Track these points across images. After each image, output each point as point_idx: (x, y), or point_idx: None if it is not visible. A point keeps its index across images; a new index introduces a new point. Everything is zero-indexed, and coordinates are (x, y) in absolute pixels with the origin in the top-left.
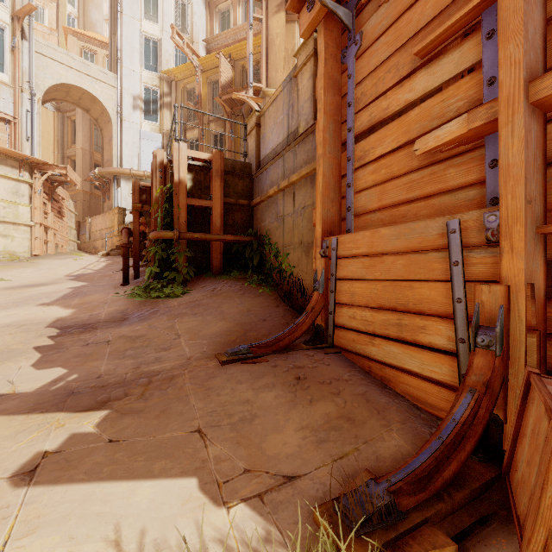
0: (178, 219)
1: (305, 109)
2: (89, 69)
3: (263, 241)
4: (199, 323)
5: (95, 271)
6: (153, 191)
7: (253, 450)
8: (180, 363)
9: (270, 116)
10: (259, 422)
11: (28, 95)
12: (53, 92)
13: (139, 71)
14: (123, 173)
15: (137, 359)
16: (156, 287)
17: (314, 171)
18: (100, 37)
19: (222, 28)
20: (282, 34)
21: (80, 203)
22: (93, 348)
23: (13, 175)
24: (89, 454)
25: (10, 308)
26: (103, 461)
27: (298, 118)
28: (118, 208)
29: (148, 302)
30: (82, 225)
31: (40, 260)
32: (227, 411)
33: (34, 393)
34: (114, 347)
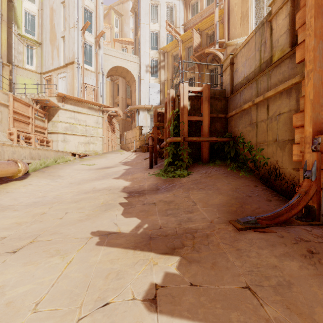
0: (183, 129)
1: (281, 41)
2: (125, 56)
3: (237, 141)
4: (205, 195)
5: (131, 160)
6: (167, 114)
7: (307, 321)
8: (207, 225)
9: (242, 55)
10: (297, 290)
11: (101, 75)
12: (110, 72)
13: (148, 51)
14: (141, 107)
15: (176, 217)
16: (170, 170)
17: (291, 86)
18: (129, 39)
19: (193, 14)
20: (239, 3)
21: (121, 125)
22: (148, 207)
23: (96, 114)
24: (182, 293)
25: (102, 179)
26: (195, 303)
27: (273, 50)
28: (139, 126)
29: (168, 179)
30: (122, 136)
31: (107, 154)
32: (262, 273)
33: (130, 234)
34: (159, 207)
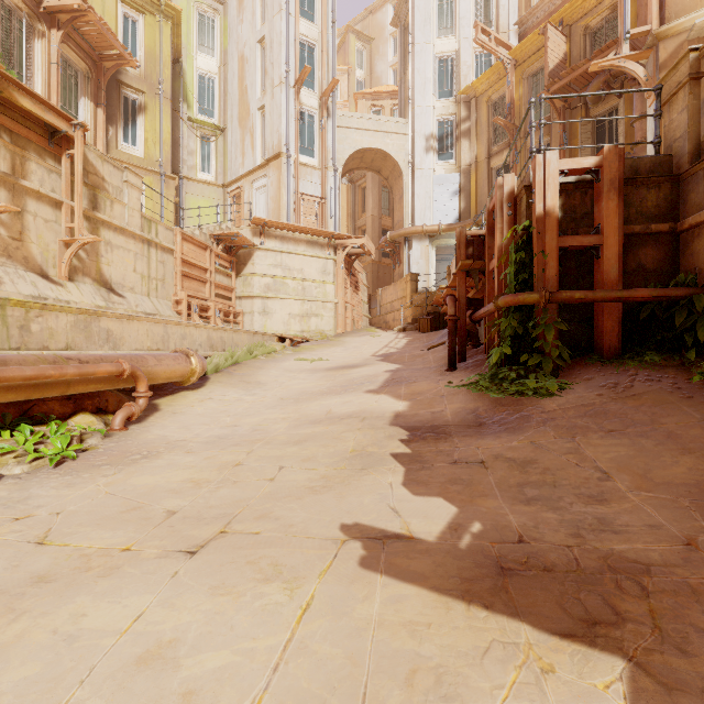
0: (543, 272)
1: None
2: (381, 124)
3: None
4: (631, 451)
5: (398, 350)
6: (497, 238)
7: None
8: (675, 551)
9: None
10: None
11: (332, 172)
12: (350, 163)
13: (431, 104)
14: (415, 232)
15: (559, 512)
16: (509, 377)
17: None
18: (386, 88)
19: None
20: None
21: (370, 275)
22: (467, 471)
23: (322, 255)
24: None
25: (342, 393)
26: None
27: None
28: (411, 274)
29: (504, 399)
30: (372, 298)
31: (343, 338)
32: None
33: (441, 548)
34: (496, 474)
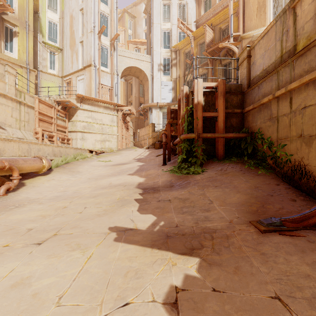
0: (197, 126)
1: (306, 28)
2: (139, 56)
3: (255, 136)
4: (221, 193)
5: (145, 156)
6: (181, 111)
7: None
8: (226, 225)
9: (260, 46)
10: None
11: (116, 75)
12: (124, 72)
13: (161, 50)
14: (153, 105)
15: (193, 216)
16: (184, 167)
17: None
18: (142, 40)
19: (205, 10)
20: None
21: (134, 123)
22: (163, 204)
23: (111, 113)
24: (205, 299)
25: (117, 175)
26: (219, 311)
27: (297, 38)
28: (151, 123)
29: (182, 176)
30: (135, 134)
31: (121, 151)
32: (293, 282)
33: (147, 231)
34: (174, 204)
